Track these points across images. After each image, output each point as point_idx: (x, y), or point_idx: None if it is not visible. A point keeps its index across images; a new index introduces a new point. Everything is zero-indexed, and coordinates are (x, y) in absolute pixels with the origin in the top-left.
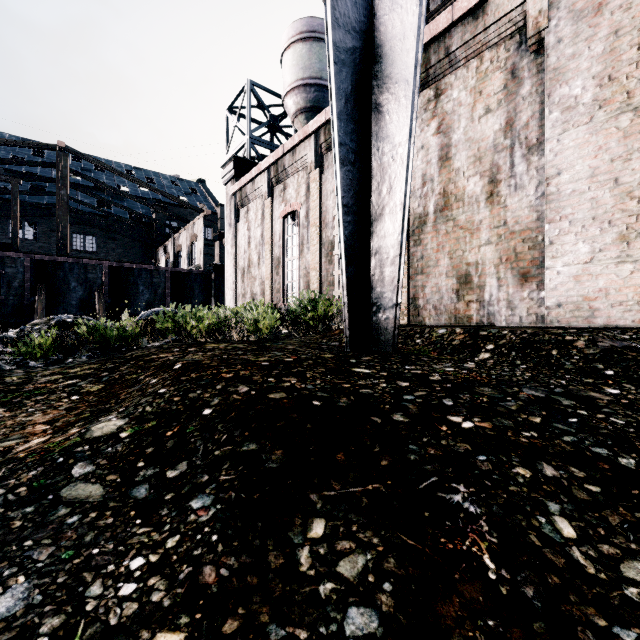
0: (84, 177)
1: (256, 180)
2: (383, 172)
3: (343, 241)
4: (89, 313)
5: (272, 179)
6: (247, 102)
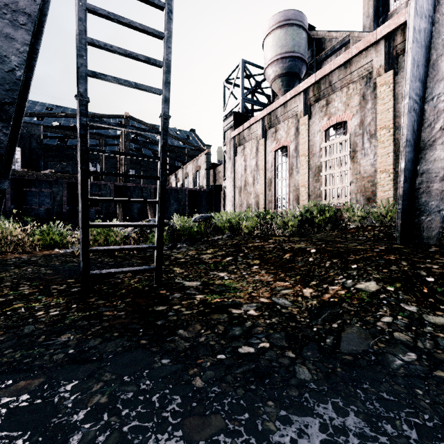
0: (135, 133)
1: (252, 127)
2: (437, 114)
3: (403, 165)
4: (143, 217)
5: (265, 125)
6: (241, 75)
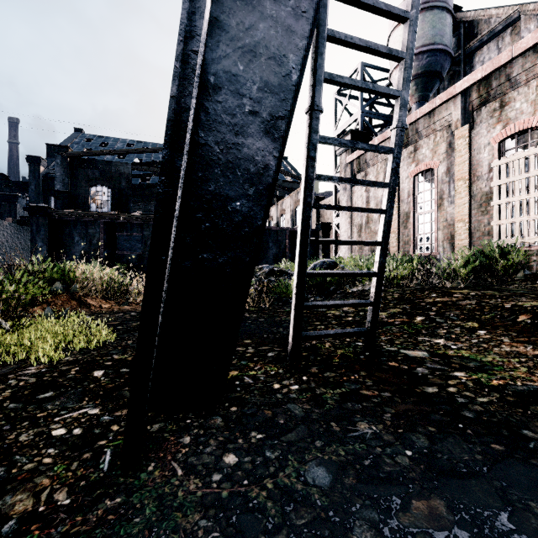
0: None
1: None
2: None
3: None
4: None
5: None
6: None
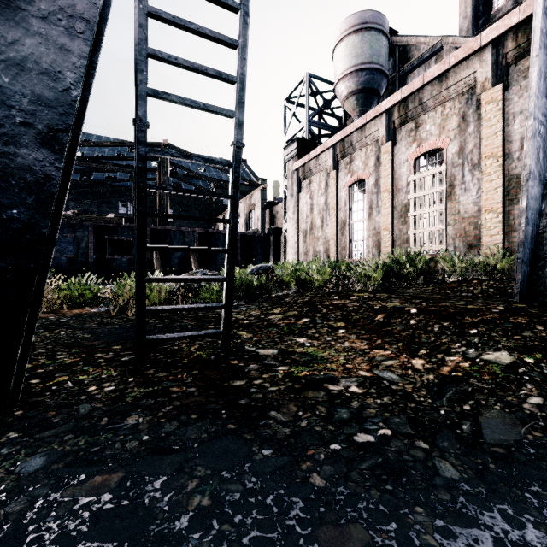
0: (174, 165)
1: (320, 156)
2: None
3: (525, 204)
4: (186, 268)
5: (337, 154)
6: (306, 92)
